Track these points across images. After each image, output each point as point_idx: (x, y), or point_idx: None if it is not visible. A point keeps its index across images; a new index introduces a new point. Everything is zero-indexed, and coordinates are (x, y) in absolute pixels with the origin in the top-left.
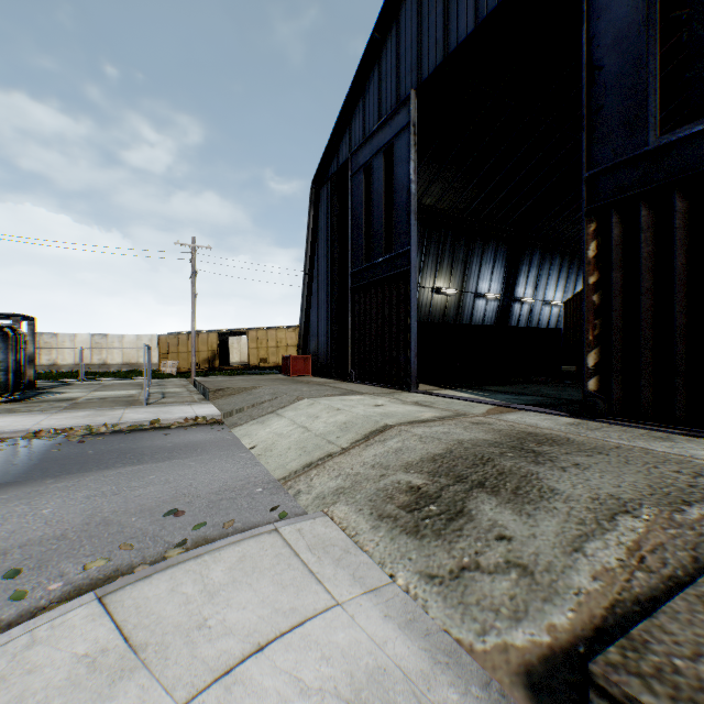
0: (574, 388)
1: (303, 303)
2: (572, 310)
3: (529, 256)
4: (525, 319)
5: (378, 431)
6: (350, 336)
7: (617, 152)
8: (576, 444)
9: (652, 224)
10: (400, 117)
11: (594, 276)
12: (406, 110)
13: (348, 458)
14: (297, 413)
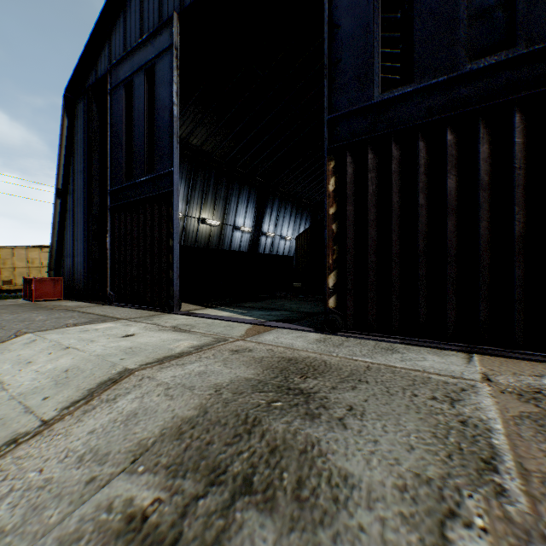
0: (307, 301)
1: (55, 220)
2: (302, 242)
3: (272, 202)
4: (269, 249)
5: (111, 382)
6: (109, 256)
7: (352, 102)
8: (336, 370)
9: (377, 167)
10: (163, 38)
11: (334, 208)
12: (168, 32)
13: (44, 443)
14: (3, 357)
